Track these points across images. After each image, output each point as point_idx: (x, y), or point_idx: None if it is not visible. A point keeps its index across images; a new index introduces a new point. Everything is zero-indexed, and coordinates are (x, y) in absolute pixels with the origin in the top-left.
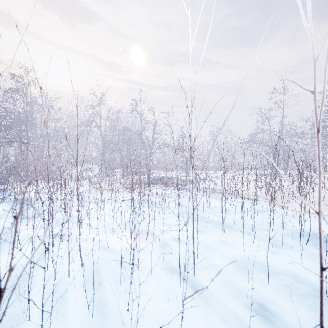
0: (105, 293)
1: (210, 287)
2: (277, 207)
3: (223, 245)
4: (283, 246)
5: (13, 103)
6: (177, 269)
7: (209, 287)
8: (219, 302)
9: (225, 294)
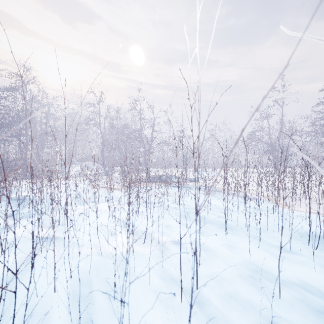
0: (95, 312)
1: (215, 301)
2: (280, 206)
3: (227, 250)
4: (291, 251)
5: (12, 101)
6: (177, 278)
7: (214, 301)
8: (226, 321)
9: (233, 310)
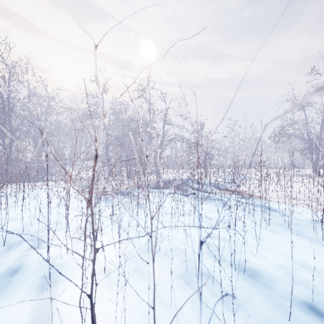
0: None
1: None
2: None
3: None
4: None
5: None
6: None
7: None
8: None
9: None
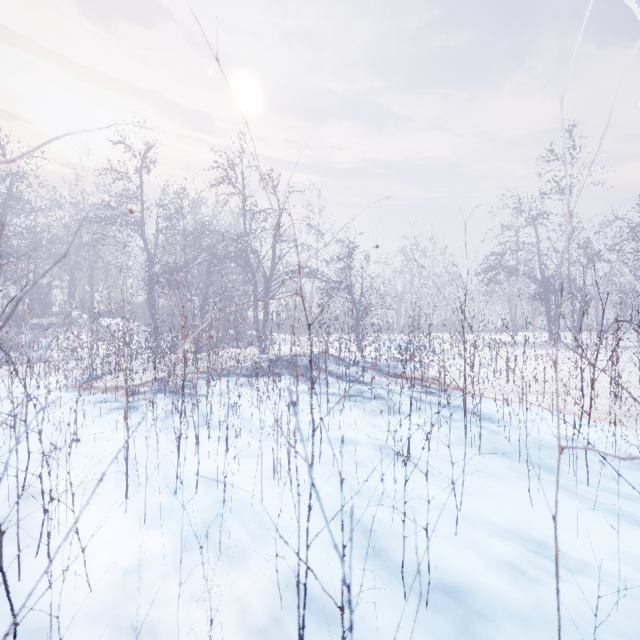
0: None
1: None
2: None
3: None
4: None
5: None
6: None
7: None
8: None
9: None
